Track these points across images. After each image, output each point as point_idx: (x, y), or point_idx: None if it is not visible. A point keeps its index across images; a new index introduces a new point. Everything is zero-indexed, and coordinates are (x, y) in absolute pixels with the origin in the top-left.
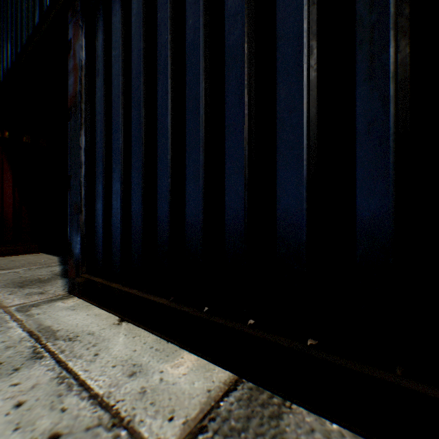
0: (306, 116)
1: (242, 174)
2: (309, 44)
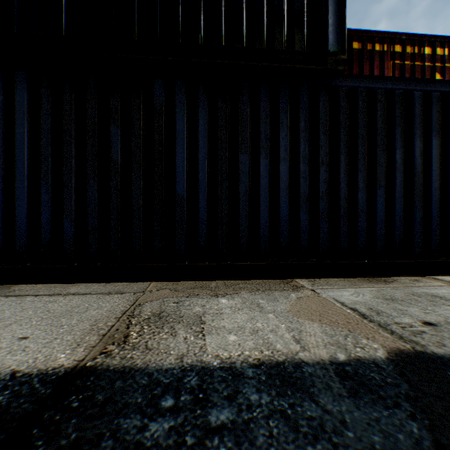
0: (27, 191)
1: (1, 207)
2: (29, 167)
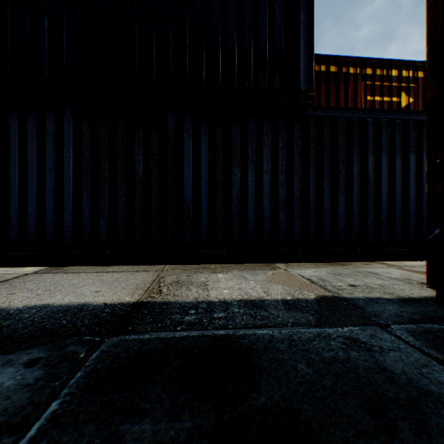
0: (72, 196)
1: (53, 208)
2: (73, 178)
